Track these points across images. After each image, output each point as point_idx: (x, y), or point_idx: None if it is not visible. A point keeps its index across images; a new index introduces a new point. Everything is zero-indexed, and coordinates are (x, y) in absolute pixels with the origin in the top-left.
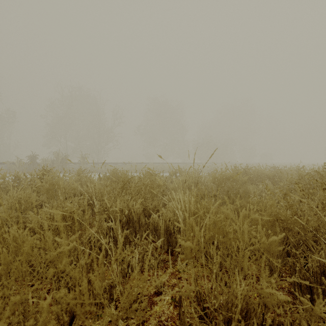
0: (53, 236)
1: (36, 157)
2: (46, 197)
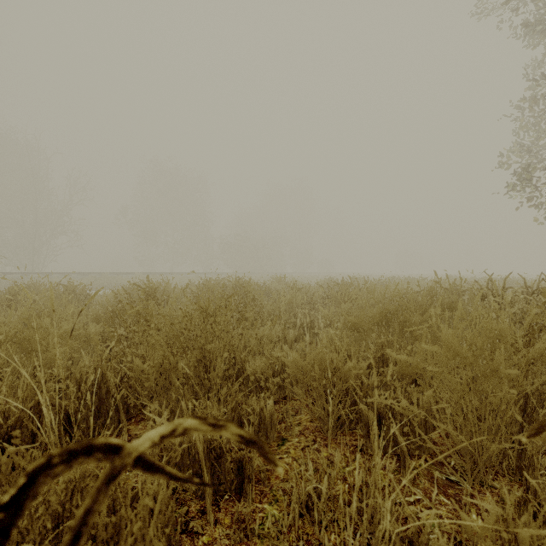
0: None
1: None
2: None
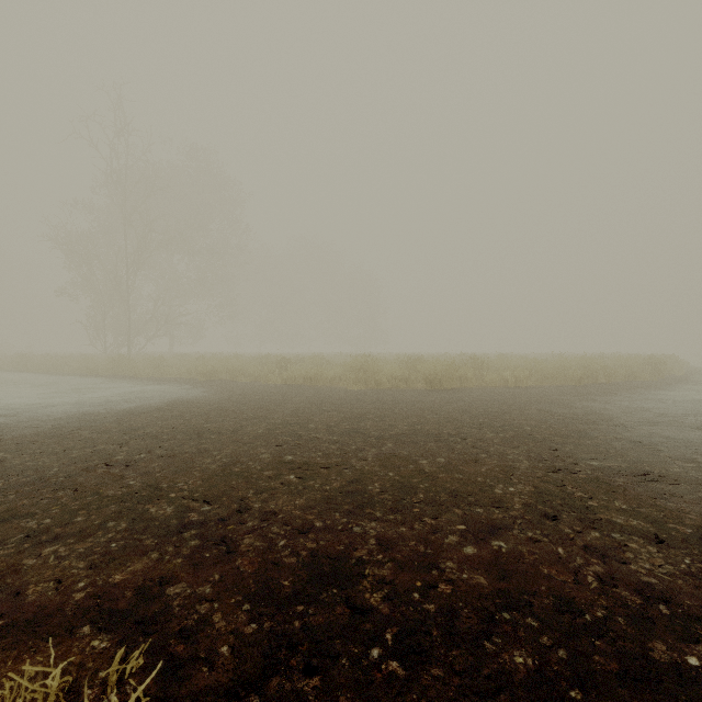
0: None
1: None
2: None
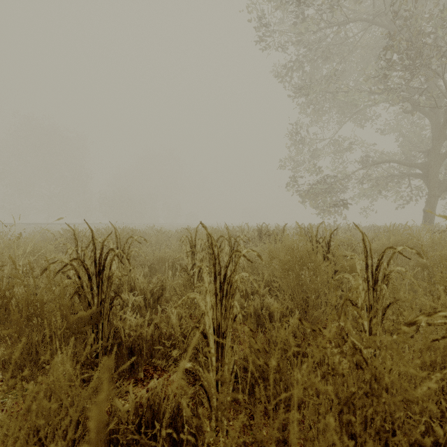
0: None
1: None
2: None
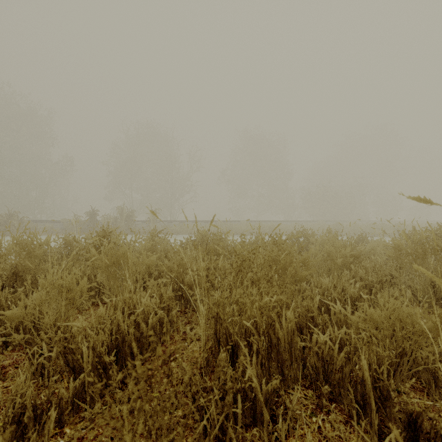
0: (116, 374)
1: (97, 214)
2: (106, 279)
